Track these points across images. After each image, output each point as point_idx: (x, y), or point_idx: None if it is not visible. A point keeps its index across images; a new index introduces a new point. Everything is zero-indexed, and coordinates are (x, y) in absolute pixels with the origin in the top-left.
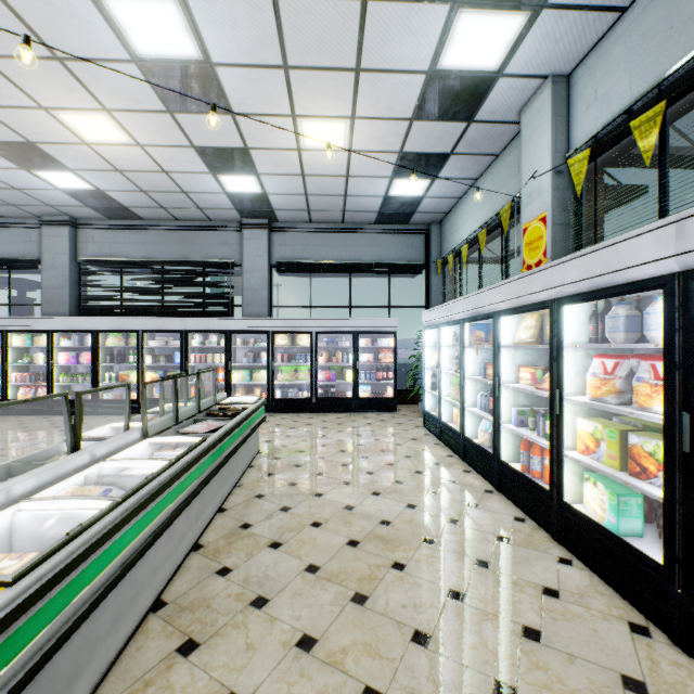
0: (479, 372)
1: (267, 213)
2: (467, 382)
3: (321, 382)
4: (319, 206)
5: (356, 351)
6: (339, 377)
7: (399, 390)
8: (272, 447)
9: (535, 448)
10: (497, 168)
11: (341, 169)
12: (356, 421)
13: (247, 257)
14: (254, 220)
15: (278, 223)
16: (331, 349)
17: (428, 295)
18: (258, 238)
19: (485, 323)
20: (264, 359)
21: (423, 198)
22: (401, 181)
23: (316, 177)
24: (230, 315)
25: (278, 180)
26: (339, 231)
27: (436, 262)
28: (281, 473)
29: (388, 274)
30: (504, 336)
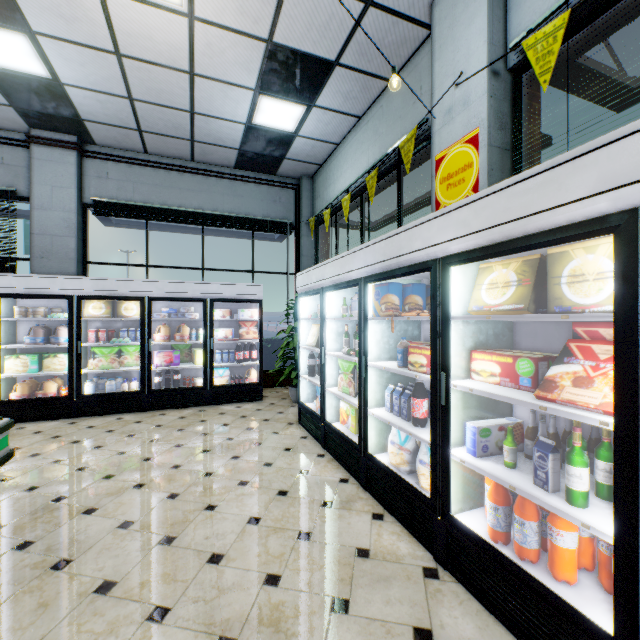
0: (386, 356)
1: (72, 123)
2: (370, 371)
3: (158, 367)
4: (155, 125)
5: (209, 325)
6: (187, 359)
7: (265, 371)
8: (32, 506)
9: (527, 506)
10: (388, 98)
11: (180, 56)
12: (206, 421)
13: (40, 187)
14: (52, 134)
15: (95, 147)
16: (175, 323)
17: (299, 260)
18: (60, 160)
19: (400, 283)
20: (63, 337)
21: (295, 137)
22: (269, 101)
23: (141, 63)
24: (9, 270)
25: (74, 56)
26: (188, 170)
27: (307, 223)
28: (1, 608)
29: (252, 232)
30: (451, 301)
